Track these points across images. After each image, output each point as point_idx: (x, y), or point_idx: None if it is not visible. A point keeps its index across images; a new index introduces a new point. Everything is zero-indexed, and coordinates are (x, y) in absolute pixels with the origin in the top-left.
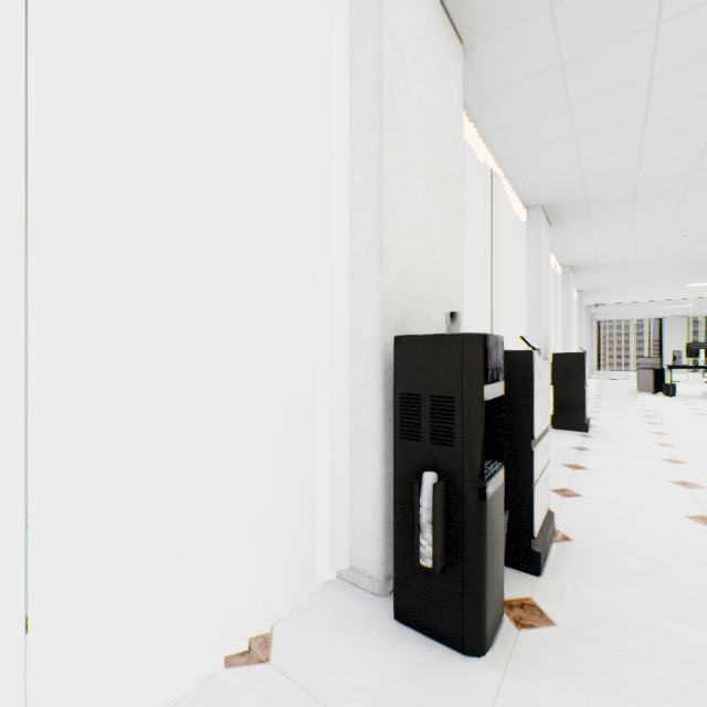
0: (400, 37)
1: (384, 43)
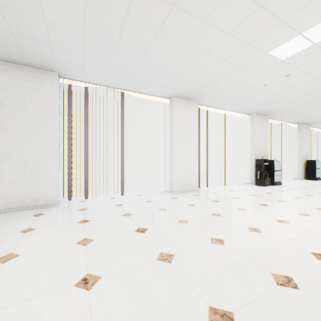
0: (256, 126)
1: (254, 129)
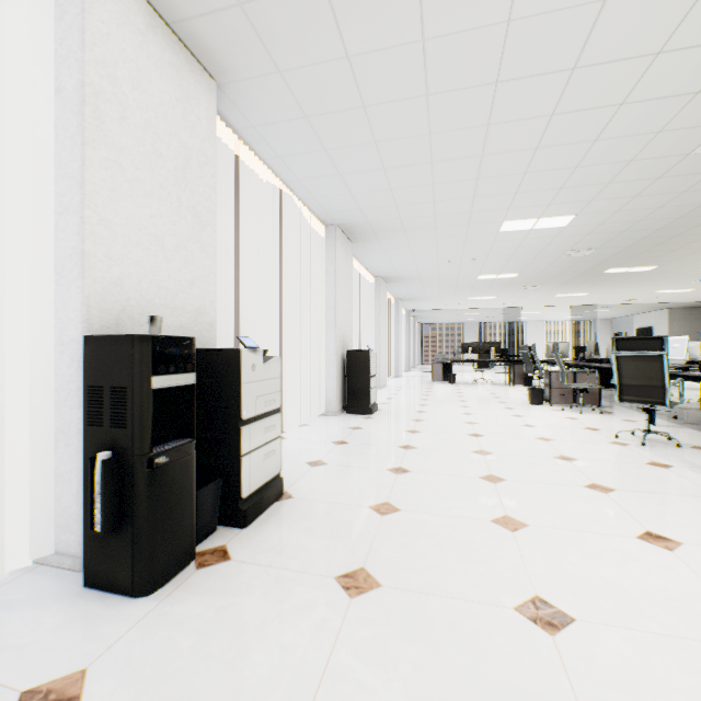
0: (114, 66)
1: (88, 70)
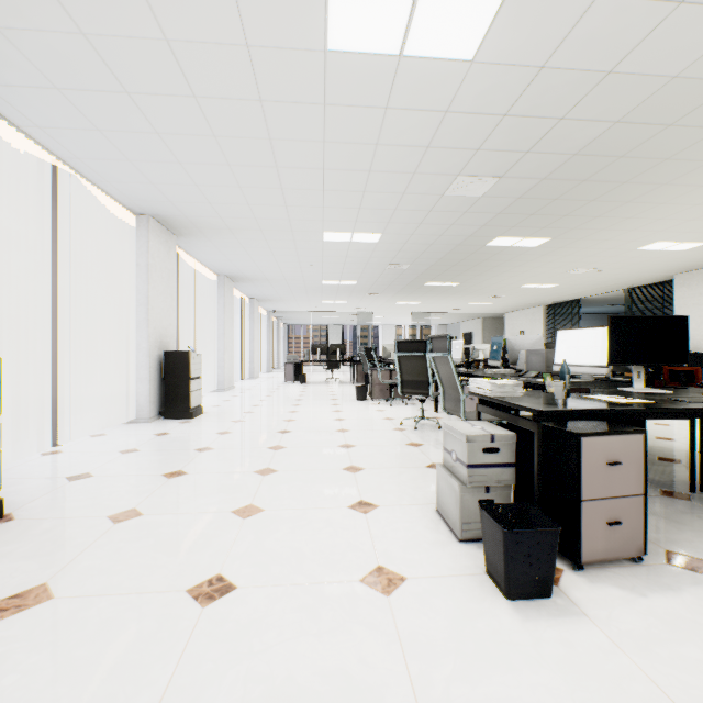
0: None
1: None
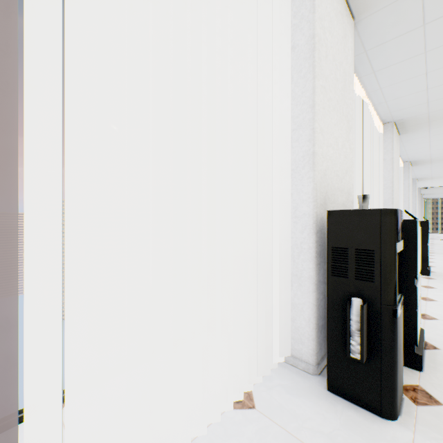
0: (323, 20)
1: (316, 25)
